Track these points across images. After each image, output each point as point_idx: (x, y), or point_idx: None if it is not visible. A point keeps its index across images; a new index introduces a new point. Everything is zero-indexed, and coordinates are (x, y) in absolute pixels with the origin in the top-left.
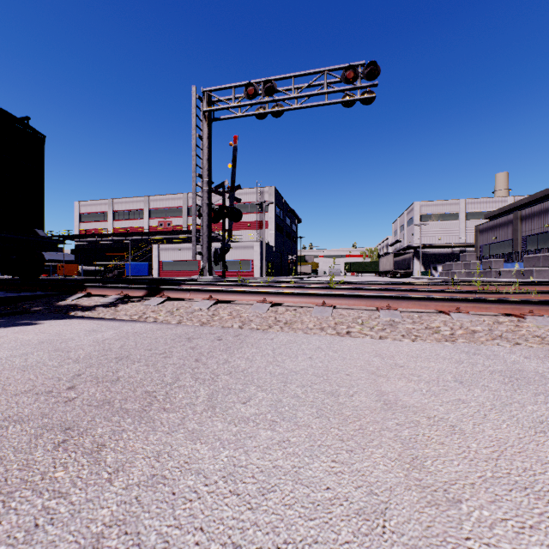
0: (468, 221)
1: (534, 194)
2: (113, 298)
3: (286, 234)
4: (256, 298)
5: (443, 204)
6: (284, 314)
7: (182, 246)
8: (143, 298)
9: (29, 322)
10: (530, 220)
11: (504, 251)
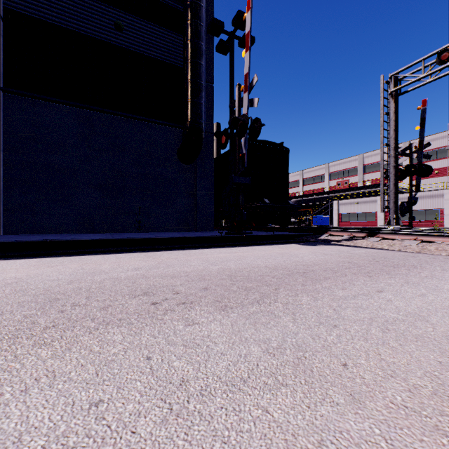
0: None
1: None
2: (346, 236)
3: None
4: None
5: None
6: None
7: (358, 200)
8: (363, 238)
9: (315, 245)
10: None
11: None
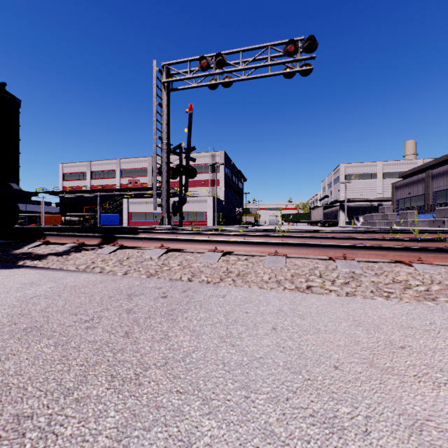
0: (385, 180)
1: (441, 156)
2: (68, 246)
3: (234, 190)
4: (208, 247)
5: (363, 166)
6: (236, 264)
7: (147, 200)
8: (99, 246)
9: None
10: (440, 177)
11: (417, 204)
